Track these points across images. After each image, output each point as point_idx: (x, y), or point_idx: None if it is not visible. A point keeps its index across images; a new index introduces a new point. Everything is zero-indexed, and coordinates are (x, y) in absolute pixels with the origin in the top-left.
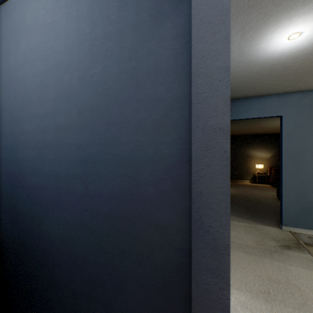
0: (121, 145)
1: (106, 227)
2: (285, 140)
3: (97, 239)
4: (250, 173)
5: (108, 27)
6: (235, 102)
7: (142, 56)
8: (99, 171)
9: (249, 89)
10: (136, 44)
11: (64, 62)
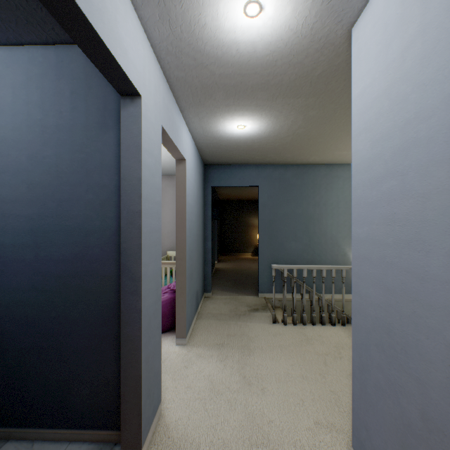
0: (72, 218)
1: (58, 286)
2: (261, 209)
3: (49, 297)
4: (252, 244)
5: (60, 121)
6: (218, 168)
7: (91, 152)
8: (51, 239)
9: (227, 158)
10: (86, 142)
11: (11, 138)
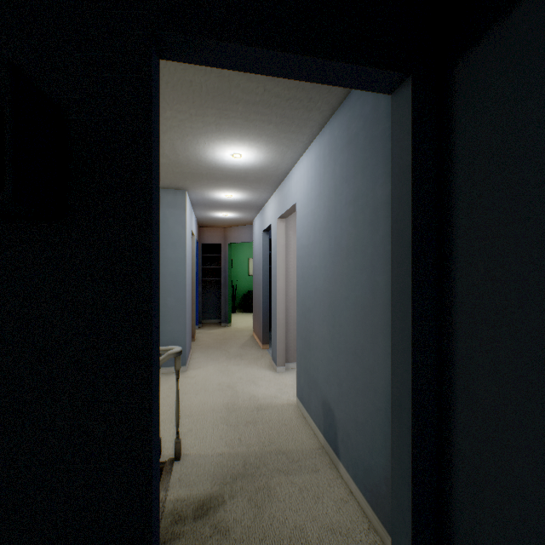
0: None
1: None
2: None
3: None
4: None
5: None
6: None
7: None
8: None
9: None
10: None
11: None
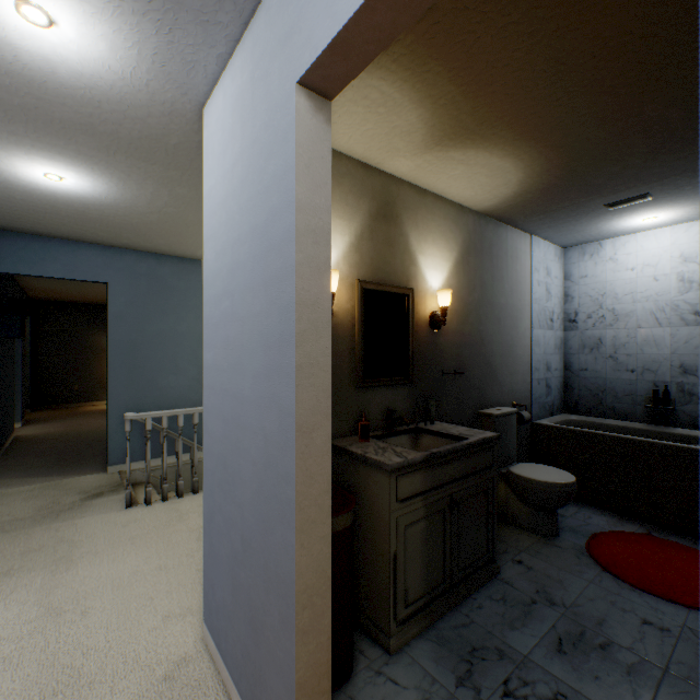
0: None
1: None
2: (114, 323)
3: None
4: None
5: None
6: (14, 237)
7: None
8: None
9: (34, 223)
10: None
11: None
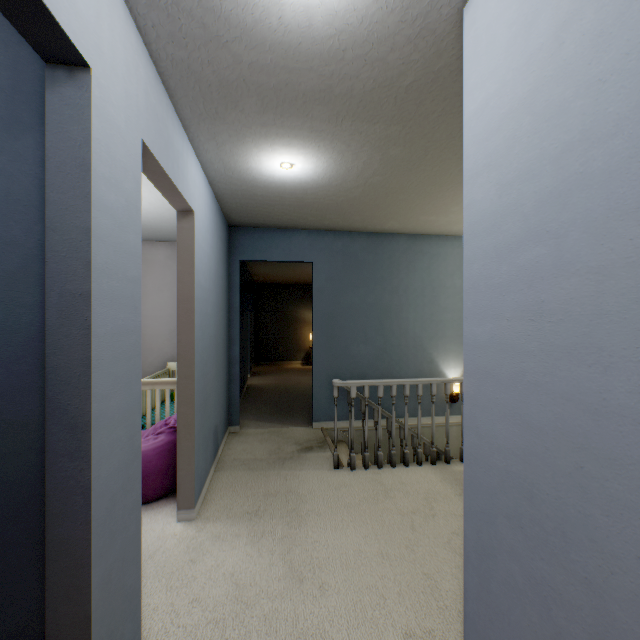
0: None
1: None
2: (317, 297)
3: None
4: (303, 348)
5: None
6: (251, 232)
7: None
8: None
9: (265, 217)
10: None
11: None
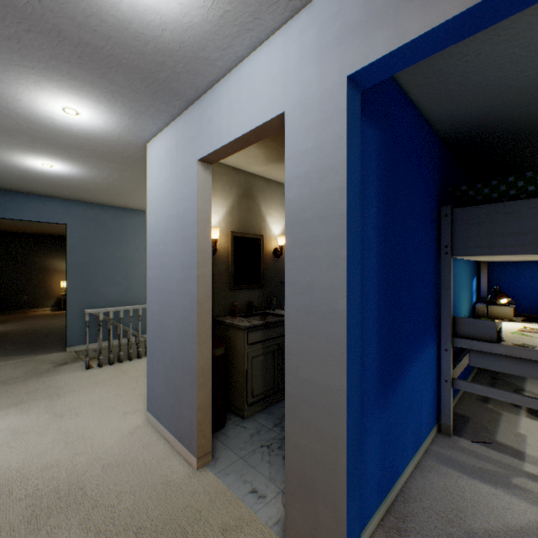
0: None
1: None
2: (71, 251)
3: None
4: (53, 296)
5: None
6: (2, 194)
7: None
8: None
9: (20, 186)
10: None
11: None
